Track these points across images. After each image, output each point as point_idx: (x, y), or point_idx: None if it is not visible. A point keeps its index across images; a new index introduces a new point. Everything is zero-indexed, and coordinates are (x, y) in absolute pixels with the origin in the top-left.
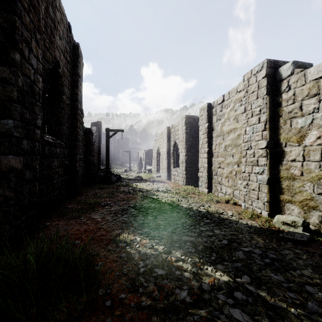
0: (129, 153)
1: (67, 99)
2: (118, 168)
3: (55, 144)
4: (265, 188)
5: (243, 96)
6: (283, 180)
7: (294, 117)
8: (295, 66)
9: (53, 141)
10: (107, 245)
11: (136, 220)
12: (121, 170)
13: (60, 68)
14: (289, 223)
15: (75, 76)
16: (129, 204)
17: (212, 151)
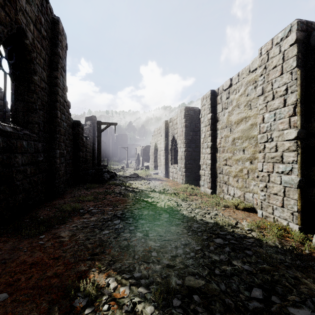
0: (126, 149)
1: (41, 82)
2: (116, 165)
3: (18, 134)
4: (294, 194)
5: (259, 74)
6: None
7: None
8: None
9: (13, 130)
10: (53, 305)
11: (118, 240)
12: (118, 167)
13: (27, 39)
14: None
15: (55, 56)
16: (116, 210)
17: (216, 146)
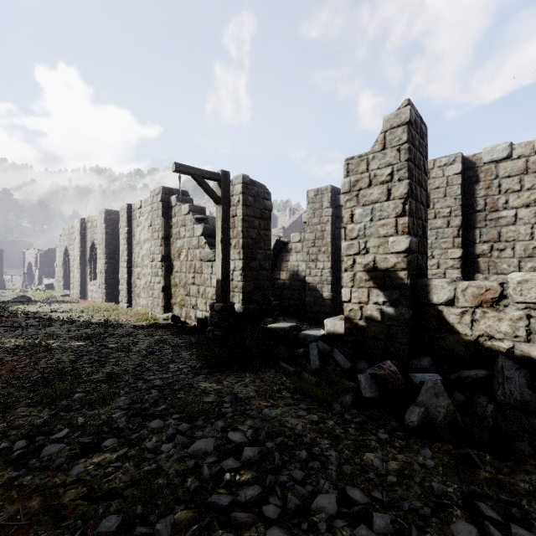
0: (0, 254)
1: None
2: None
3: None
4: (161, 295)
5: (150, 211)
6: (172, 287)
7: (177, 238)
8: (177, 200)
9: None
10: None
11: (12, 333)
12: None
13: None
14: (165, 318)
15: None
16: (2, 325)
17: (133, 260)
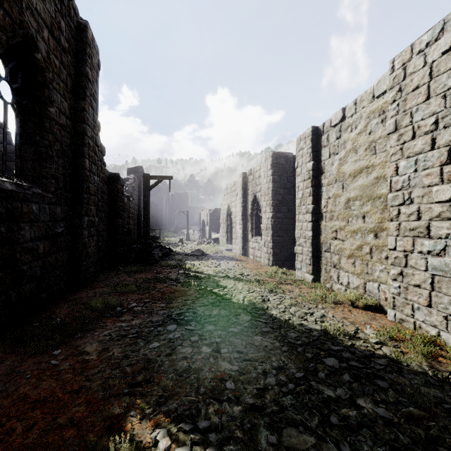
0: (187, 215)
1: (61, 116)
2: (171, 237)
3: (24, 194)
4: (450, 286)
5: (391, 100)
6: None
7: None
8: None
9: (17, 188)
10: None
11: (172, 359)
12: (175, 240)
13: (39, 52)
14: None
15: (81, 79)
16: (170, 307)
17: (321, 210)
